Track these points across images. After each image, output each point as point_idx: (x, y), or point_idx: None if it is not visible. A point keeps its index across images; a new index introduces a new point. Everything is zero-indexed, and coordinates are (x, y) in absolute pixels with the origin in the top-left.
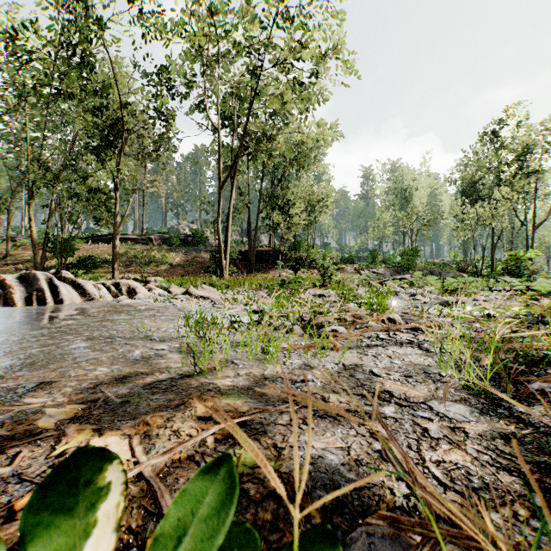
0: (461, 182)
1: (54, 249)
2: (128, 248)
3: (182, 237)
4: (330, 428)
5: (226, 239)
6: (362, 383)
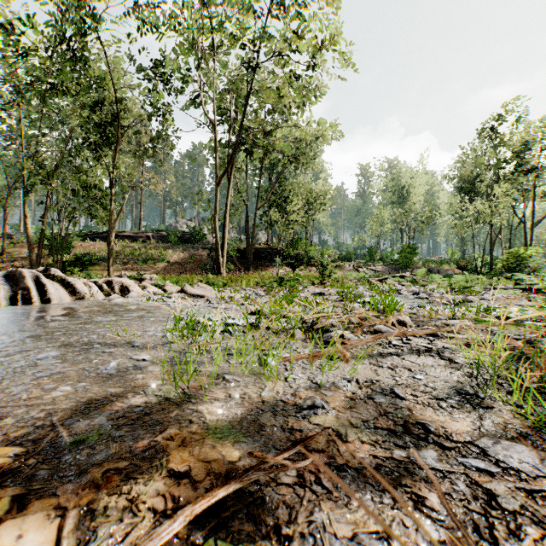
0: (460, 180)
1: (50, 246)
2: (125, 245)
3: (180, 234)
4: (354, 490)
5: (224, 236)
6: (384, 410)
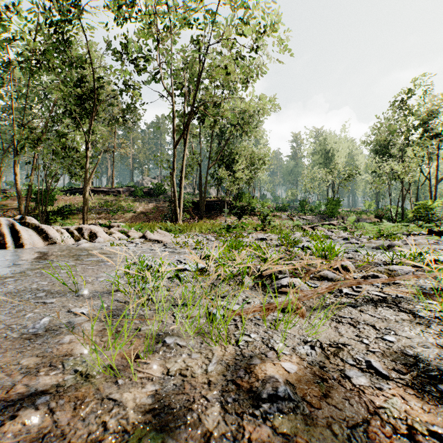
0: (376, 144)
1: (36, 199)
2: (100, 198)
3: (145, 189)
4: None
5: (180, 191)
6: (372, 402)
